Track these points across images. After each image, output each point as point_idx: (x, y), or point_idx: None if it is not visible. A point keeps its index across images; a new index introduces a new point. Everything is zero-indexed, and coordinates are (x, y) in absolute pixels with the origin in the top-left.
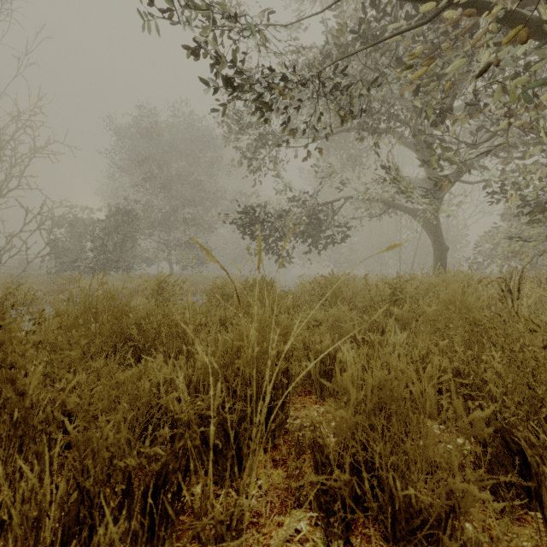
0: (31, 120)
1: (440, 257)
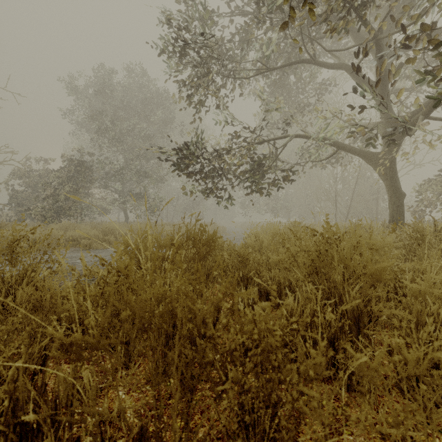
0: None
1: (398, 204)
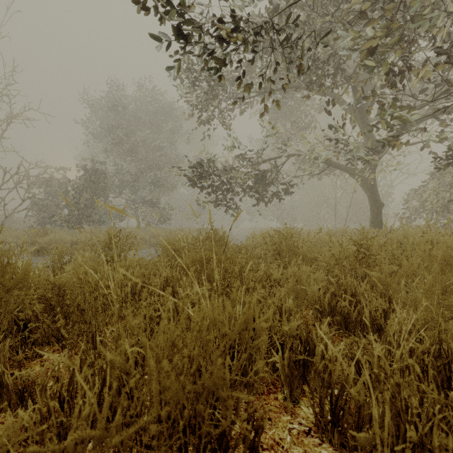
0: (8, 90)
1: (376, 212)
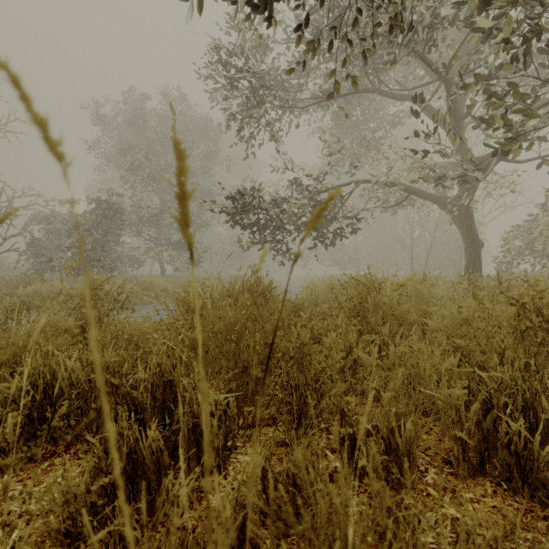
0: None
1: (474, 255)
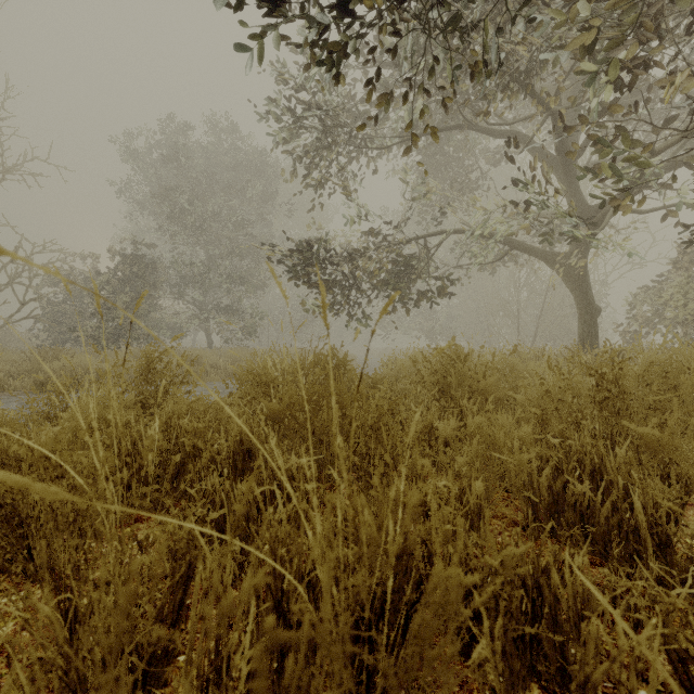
0: None
1: (589, 323)
